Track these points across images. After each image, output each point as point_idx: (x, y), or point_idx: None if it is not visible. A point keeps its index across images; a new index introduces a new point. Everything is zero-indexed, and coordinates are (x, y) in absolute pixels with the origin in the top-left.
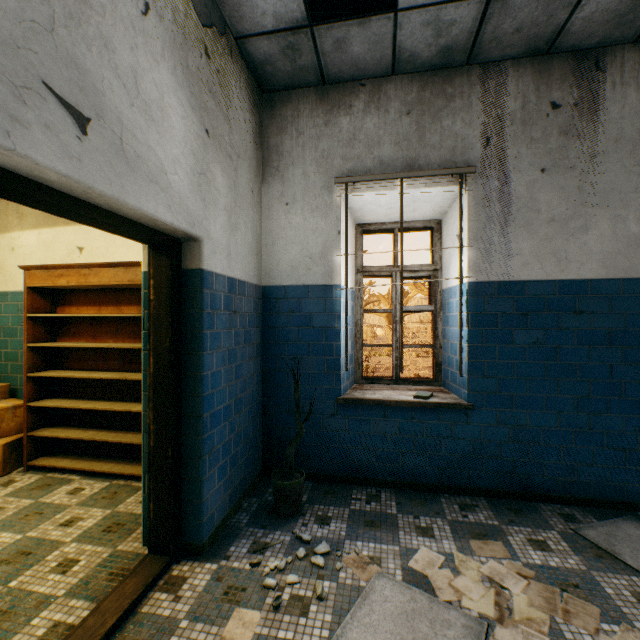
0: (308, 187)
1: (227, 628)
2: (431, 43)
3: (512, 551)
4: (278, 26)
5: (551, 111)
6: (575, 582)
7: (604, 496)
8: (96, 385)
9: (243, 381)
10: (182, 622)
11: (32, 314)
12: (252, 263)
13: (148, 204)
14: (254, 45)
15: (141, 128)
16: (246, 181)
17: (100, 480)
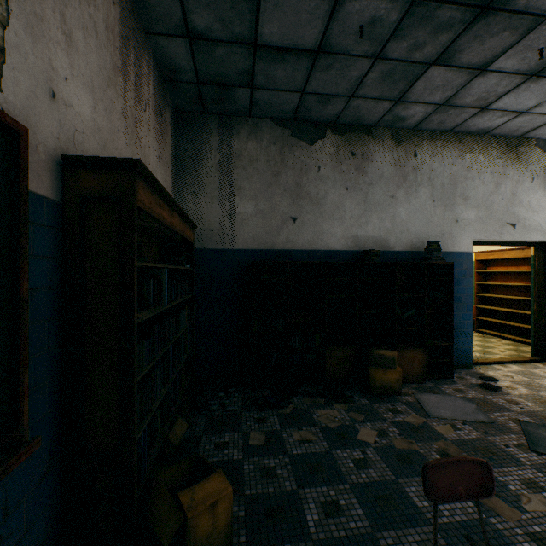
0: None
1: None
2: None
3: None
4: None
5: None
6: None
7: None
8: (504, 302)
9: None
10: (545, 368)
11: (477, 270)
12: None
13: (532, 238)
14: None
15: (530, 216)
16: None
17: (508, 341)
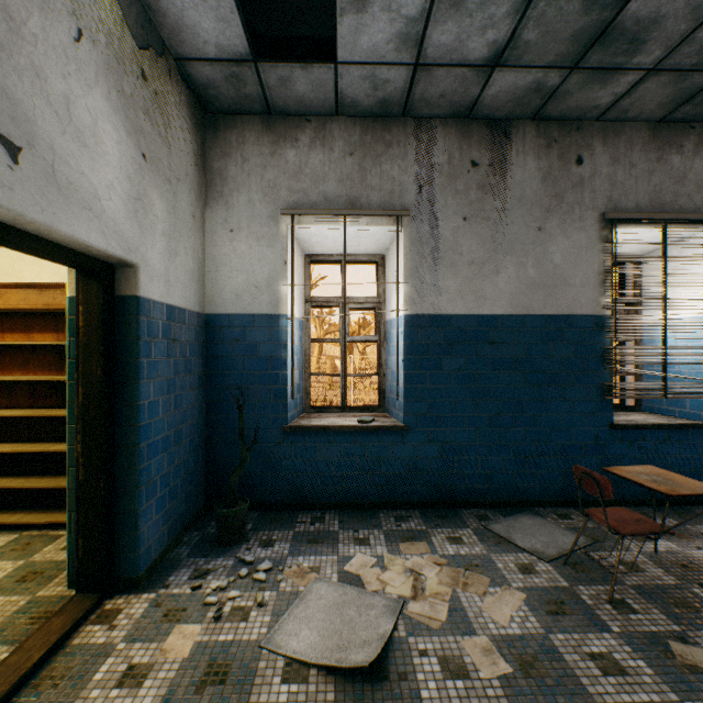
0: (254, 215)
1: (167, 642)
2: (370, 94)
3: (433, 547)
4: (221, 56)
5: (471, 168)
6: (477, 563)
7: (511, 497)
8: None
9: (183, 412)
10: (119, 645)
11: None
12: (193, 290)
13: (81, 231)
14: (196, 68)
15: (74, 155)
16: (187, 205)
17: (6, 533)
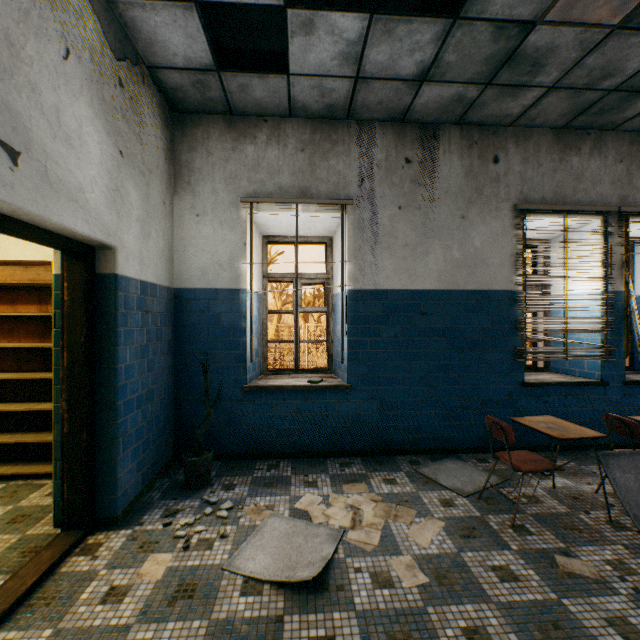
0: (217, 202)
1: (143, 568)
2: (318, 100)
3: (371, 487)
4: (189, 66)
5: (405, 164)
6: (407, 499)
7: (439, 445)
8: None
9: (155, 374)
10: (101, 571)
11: None
12: (164, 267)
13: (69, 220)
14: (166, 75)
15: (63, 156)
16: (158, 194)
17: None
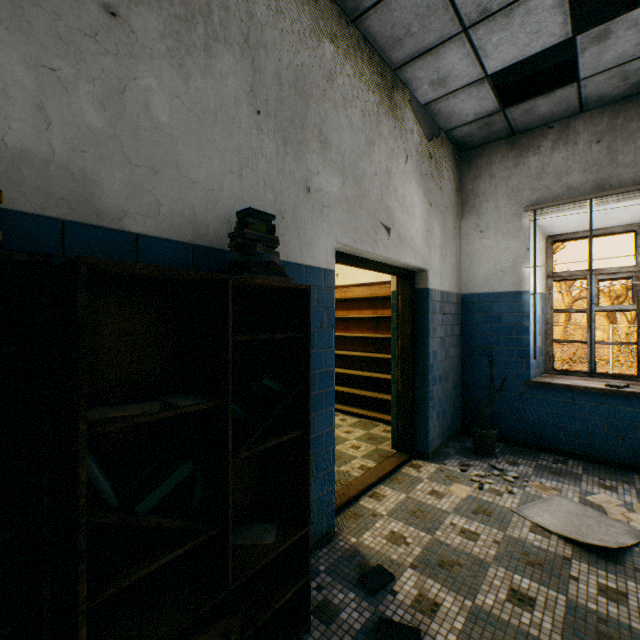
0: (499, 217)
1: (451, 488)
2: (618, 85)
3: None
4: (476, 118)
5: None
6: None
7: None
8: (346, 360)
9: (448, 361)
10: (424, 479)
11: None
12: (454, 279)
13: (407, 259)
14: (457, 131)
15: (405, 221)
16: (450, 223)
17: (353, 417)
